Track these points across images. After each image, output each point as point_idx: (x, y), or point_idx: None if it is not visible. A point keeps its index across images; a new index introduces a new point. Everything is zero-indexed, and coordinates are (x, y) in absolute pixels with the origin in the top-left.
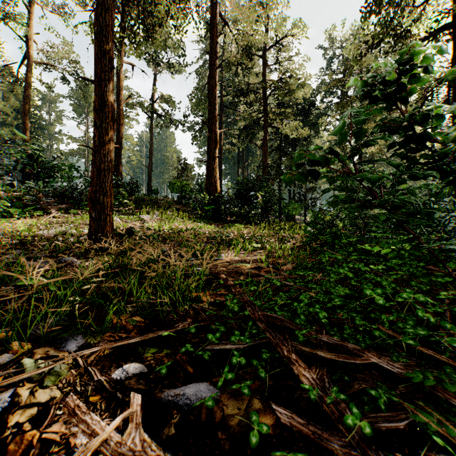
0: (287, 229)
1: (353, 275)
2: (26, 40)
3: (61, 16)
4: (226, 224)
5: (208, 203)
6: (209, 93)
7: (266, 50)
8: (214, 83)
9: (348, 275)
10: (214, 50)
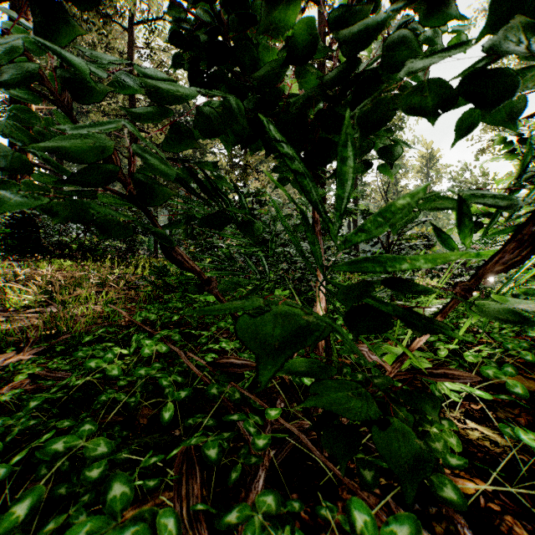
0: (147, 267)
1: (120, 370)
2: None
3: None
4: (46, 259)
5: (11, 224)
6: None
7: (133, 25)
8: None
9: (109, 372)
10: None
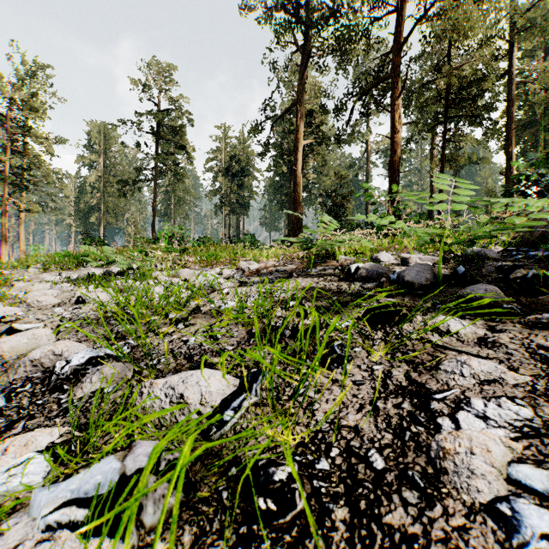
0: None
1: None
2: (367, 142)
3: (385, 112)
4: None
5: None
6: (505, 151)
7: None
8: (509, 143)
9: None
10: (510, 118)
